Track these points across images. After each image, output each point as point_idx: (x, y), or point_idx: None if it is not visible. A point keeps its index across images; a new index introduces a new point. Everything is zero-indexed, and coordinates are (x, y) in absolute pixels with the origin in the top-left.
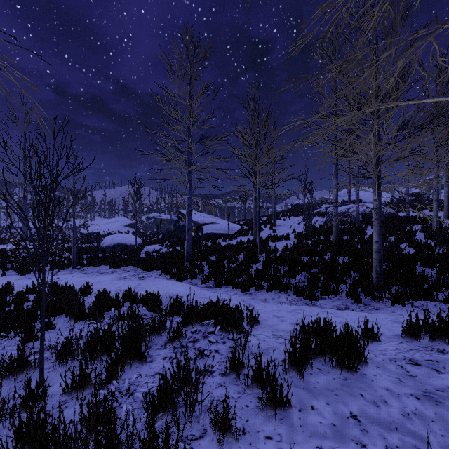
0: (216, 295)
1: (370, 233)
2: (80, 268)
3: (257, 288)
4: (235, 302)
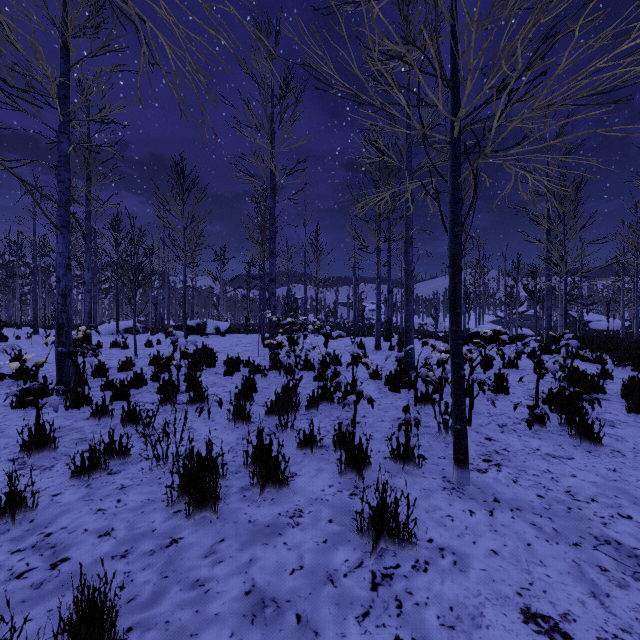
0: None
1: None
2: None
3: None
4: None
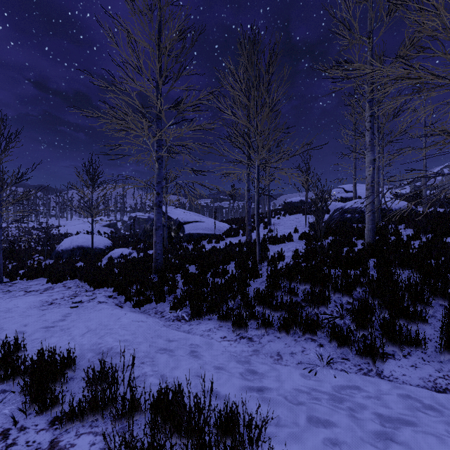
0: (189, 341)
1: (411, 233)
2: (9, 282)
3: (262, 328)
4: (223, 362)
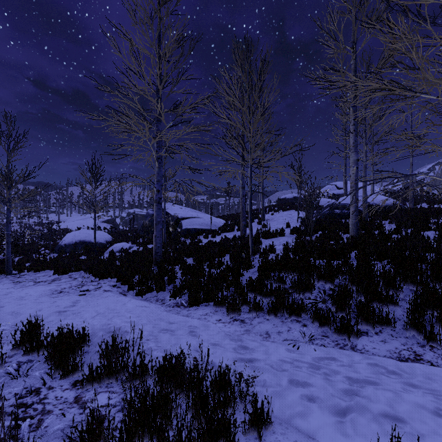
0: (188, 323)
1: (393, 227)
2: (17, 274)
3: (253, 311)
4: (218, 340)
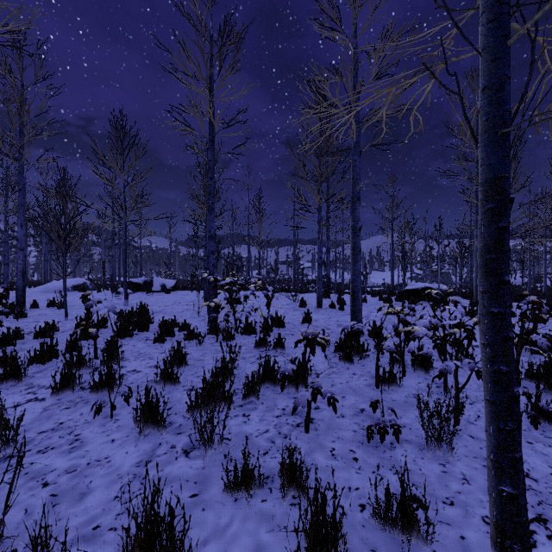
0: None
1: None
2: None
3: None
4: None
